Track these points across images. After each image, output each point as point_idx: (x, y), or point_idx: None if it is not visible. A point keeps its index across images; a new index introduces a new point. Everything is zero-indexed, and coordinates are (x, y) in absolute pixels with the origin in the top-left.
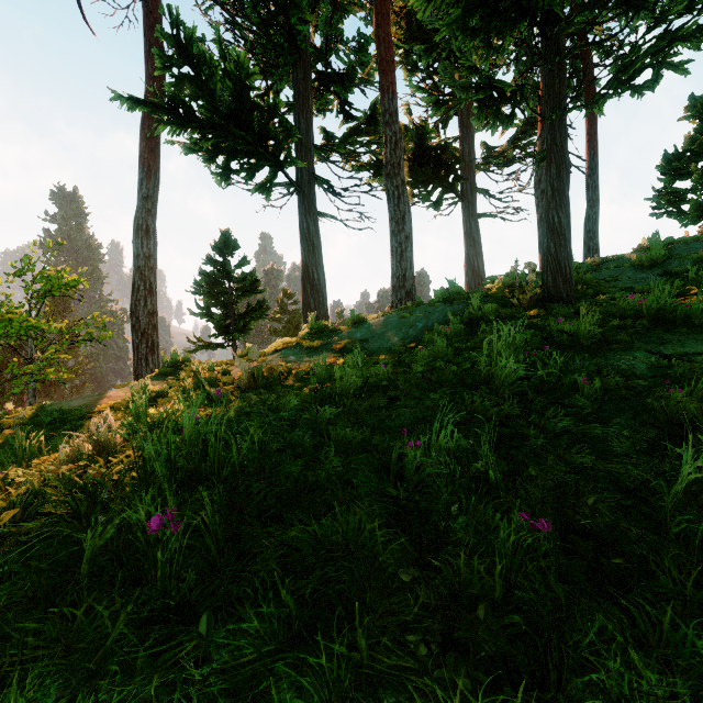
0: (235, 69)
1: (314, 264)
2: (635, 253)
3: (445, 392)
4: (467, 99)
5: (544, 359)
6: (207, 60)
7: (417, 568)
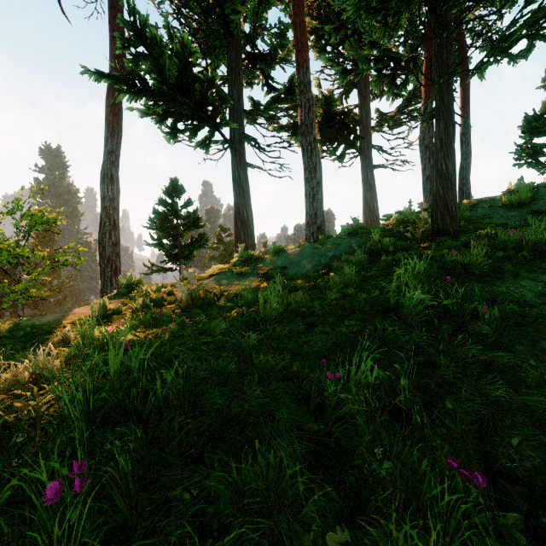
0: (180, 49)
1: (244, 204)
2: (506, 195)
3: (357, 318)
4: (368, 69)
5: (446, 288)
6: (158, 42)
7: (343, 527)
